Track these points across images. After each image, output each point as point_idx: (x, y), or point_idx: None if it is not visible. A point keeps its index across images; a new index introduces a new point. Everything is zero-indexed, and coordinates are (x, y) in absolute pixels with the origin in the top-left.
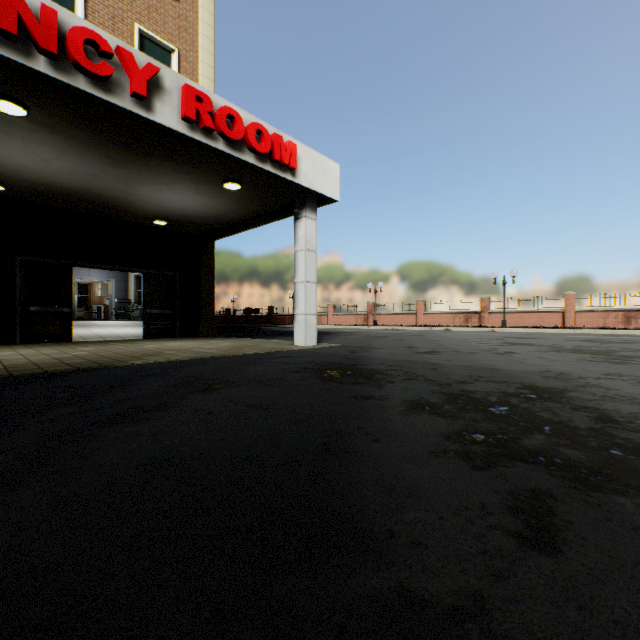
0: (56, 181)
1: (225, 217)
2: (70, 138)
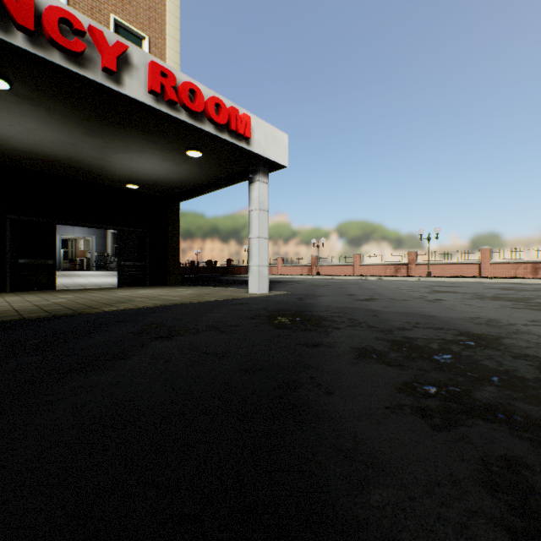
0: (40, 149)
1: (189, 181)
2: (50, 110)
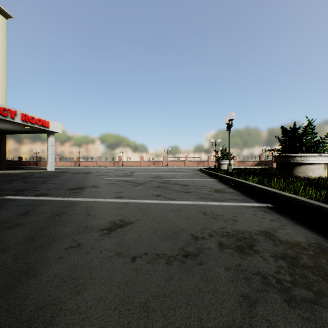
0: None
1: (18, 130)
2: None
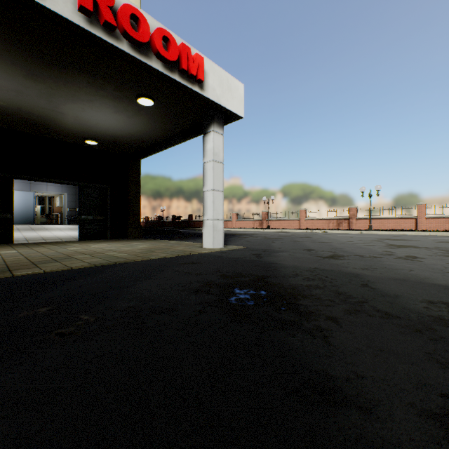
0: None
1: (146, 137)
2: None
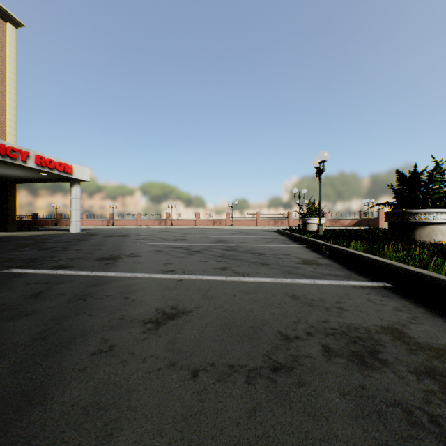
0: None
1: (31, 177)
2: None
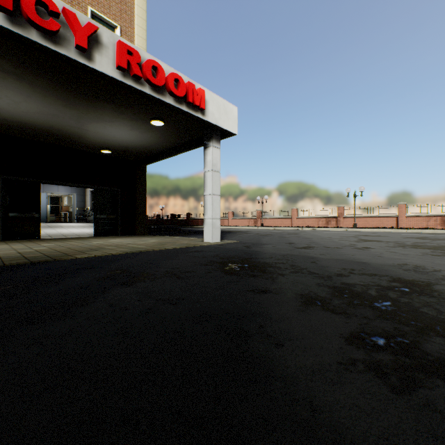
0: (26, 119)
1: (153, 147)
2: (32, 84)
